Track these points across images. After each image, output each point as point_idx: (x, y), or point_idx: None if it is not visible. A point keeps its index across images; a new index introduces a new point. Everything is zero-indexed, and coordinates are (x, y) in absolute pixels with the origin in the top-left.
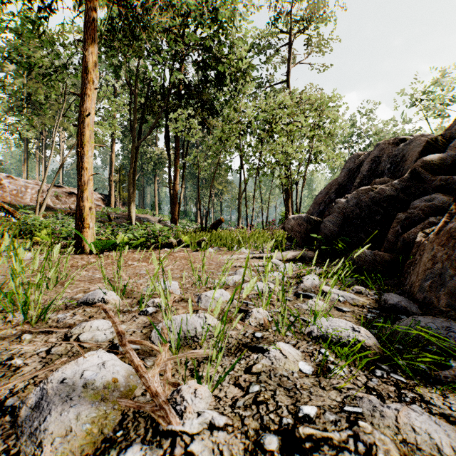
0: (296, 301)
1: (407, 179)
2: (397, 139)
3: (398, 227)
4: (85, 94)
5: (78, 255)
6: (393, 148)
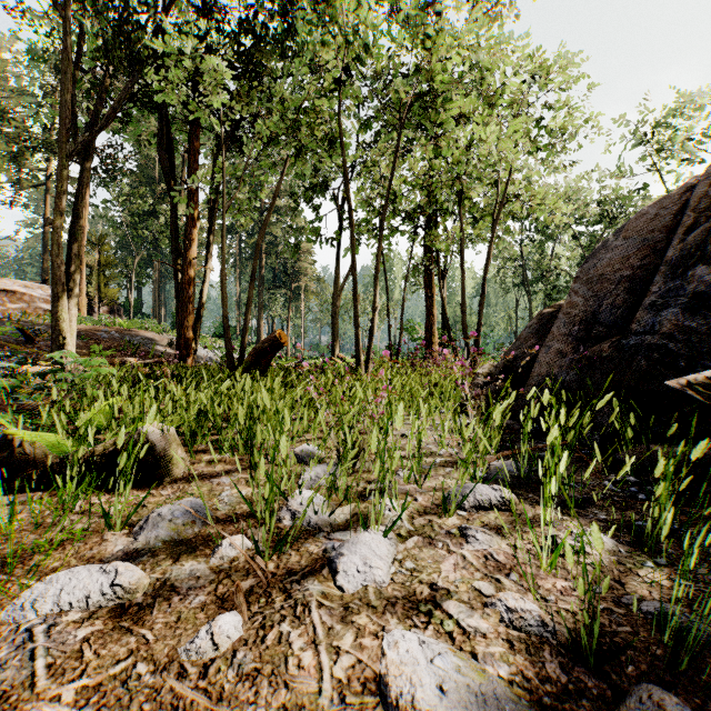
0: None
1: None
2: None
3: None
4: None
5: None
6: None
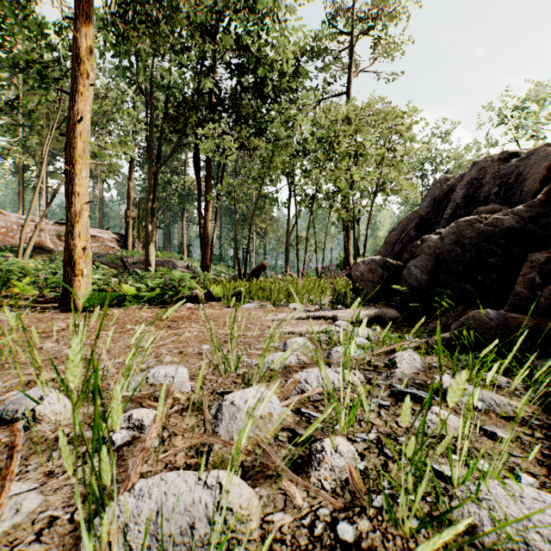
0: (397, 410)
1: (538, 203)
2: (506, 153)
3: (533, 274)
4: (77, 91)
5: (63, 313)
6: (500, 166)
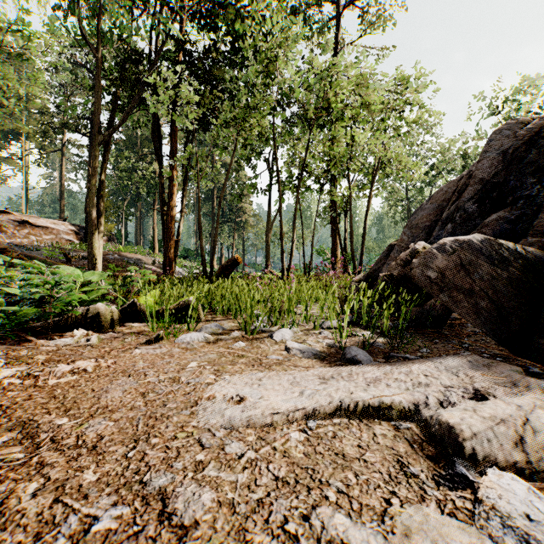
0: None
1: None
2: None
3: None
4: None
5: None
6: None
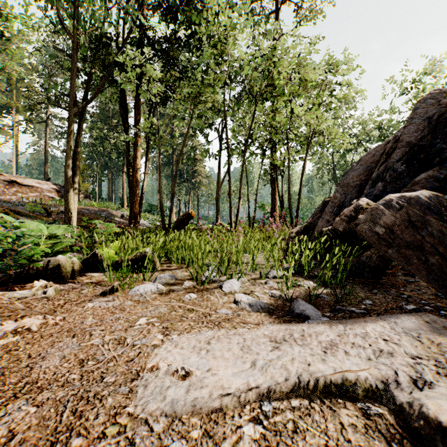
0: None
1: None
2: None
3: None
4: None
5: None
6: None
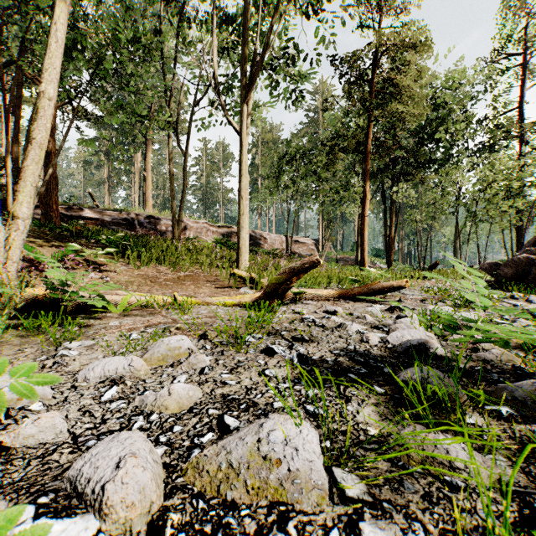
0: None
1: None
2: None
3: None
4: (365, 206)
5: None
6: None
